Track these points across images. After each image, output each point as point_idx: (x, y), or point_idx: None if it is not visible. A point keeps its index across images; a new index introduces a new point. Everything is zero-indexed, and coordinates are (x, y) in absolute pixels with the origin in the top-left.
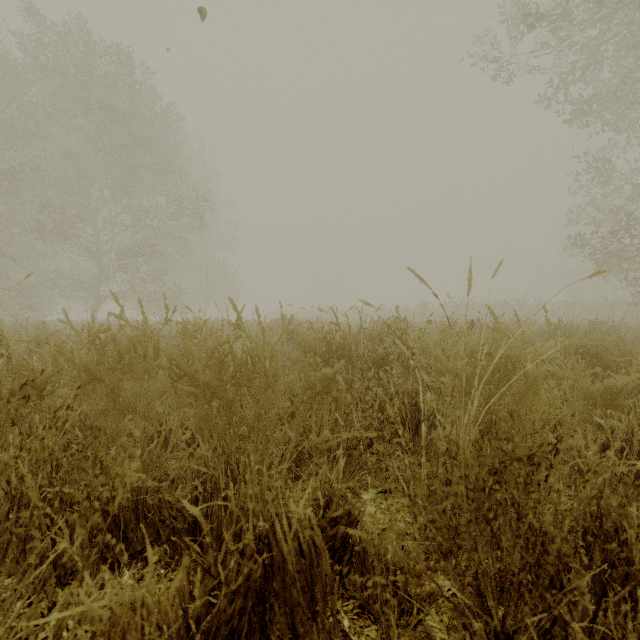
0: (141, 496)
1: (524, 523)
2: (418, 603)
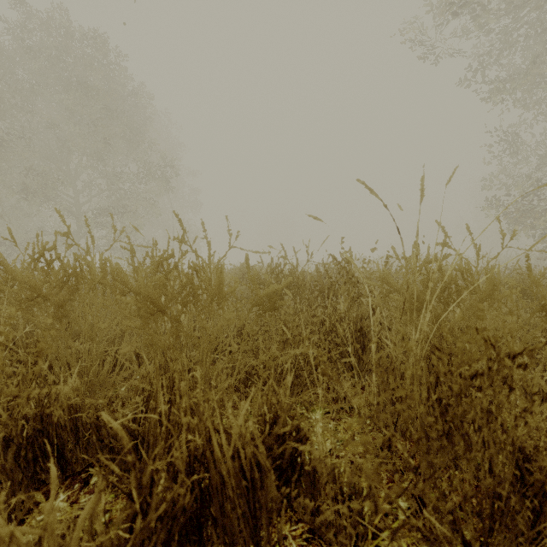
0: (78, 414)
1: (493, 438)
2: (372, 526)
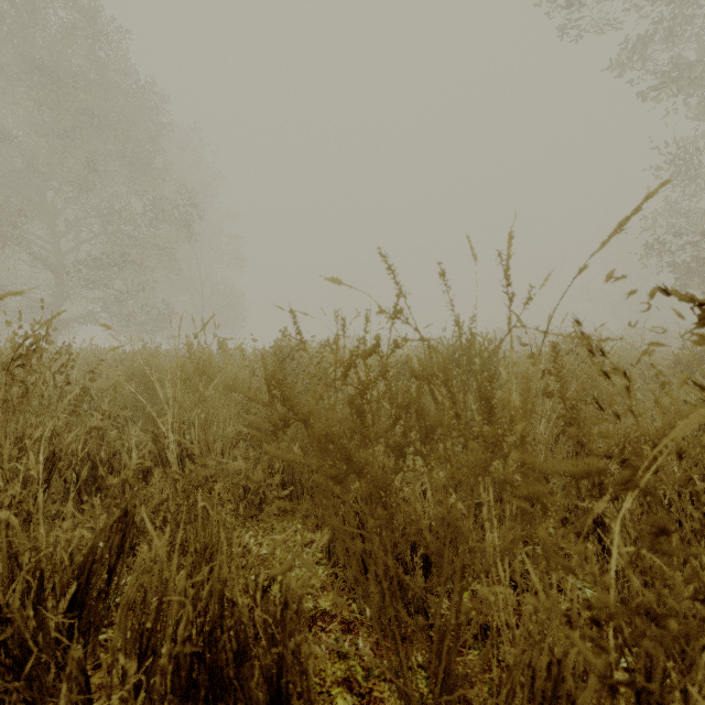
0: None
1: None
2: None
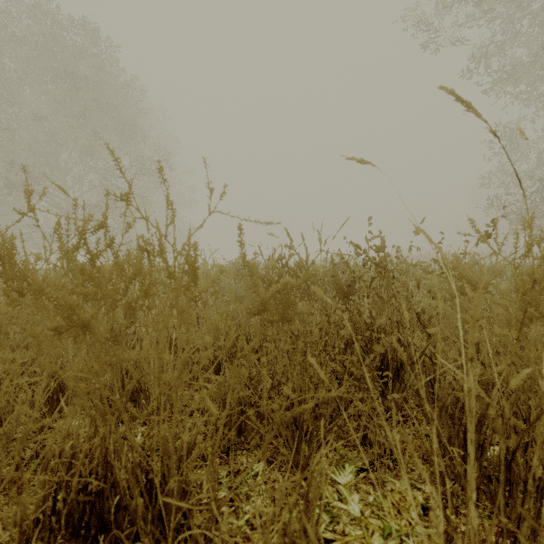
0: None
1: None
2: None
